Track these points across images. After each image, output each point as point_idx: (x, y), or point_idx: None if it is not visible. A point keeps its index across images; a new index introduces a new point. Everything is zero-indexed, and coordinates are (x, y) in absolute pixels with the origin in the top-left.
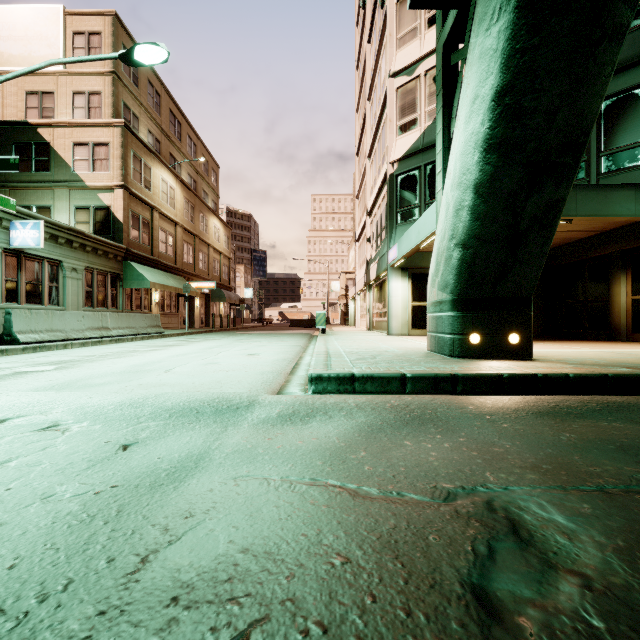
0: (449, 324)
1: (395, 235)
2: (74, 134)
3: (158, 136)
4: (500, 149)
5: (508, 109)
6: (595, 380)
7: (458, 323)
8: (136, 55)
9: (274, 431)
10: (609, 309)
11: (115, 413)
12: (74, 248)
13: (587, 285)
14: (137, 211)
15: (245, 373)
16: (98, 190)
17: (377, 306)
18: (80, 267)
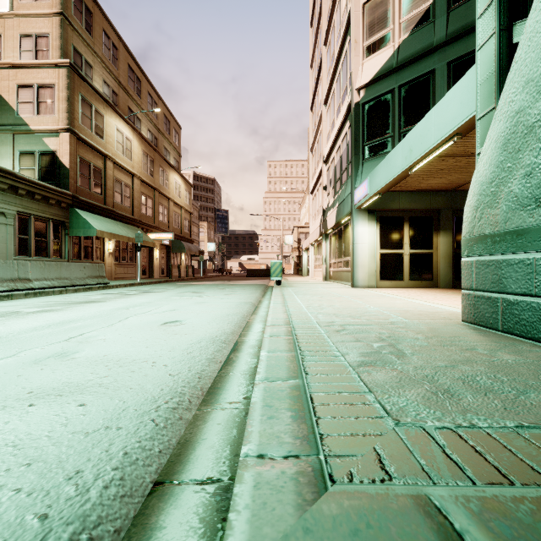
0: None
1: (362, 172)
2: (18, 76)
3: (115, 88)
4: None
5: None
6: None
7: None
8: None
9: None
10: None
11: None
12: (1, 190)
13: None
14: (87, 158)
15: (62, 420)
16: (43, 134)
17: (335, 255)
18: (10, 211)
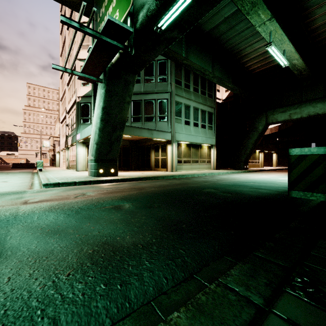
0: (94, 167)
1: (80, 128)
2: None
3: None
4: (104, 121)
5: (106, 112)
6: (125, 179)
7: (96, 166)
8: None
9: (38, 193)
10: (150, 161)
11: None
12: None
13: (146, 153)
14: None
15: (11, 186)
16: None
17: (72, 157)
18: None
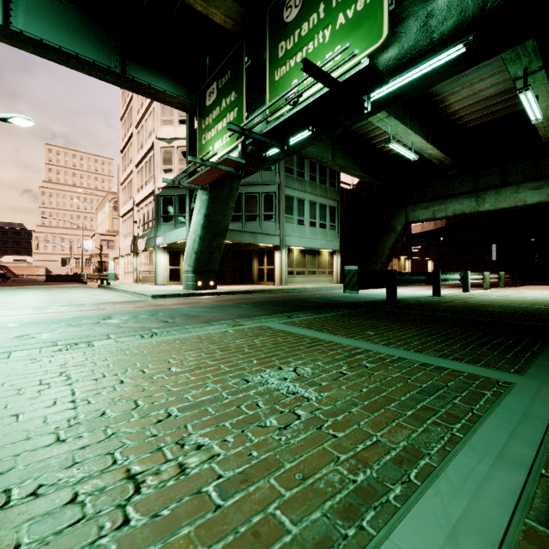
0: (192, 279)
1: (160, 229)
2: None
3: None
4: (206, 228)
5: (208, 219)
6: (228, 293)
7: (195, 278)
8: (11, 120)
9: (159, 301)
10: (252, 272)
11: (110, 303)
12: None
13: (246, 261)
14: None
15: (119, 298)
16: None
17: (144, 267)
18: None
